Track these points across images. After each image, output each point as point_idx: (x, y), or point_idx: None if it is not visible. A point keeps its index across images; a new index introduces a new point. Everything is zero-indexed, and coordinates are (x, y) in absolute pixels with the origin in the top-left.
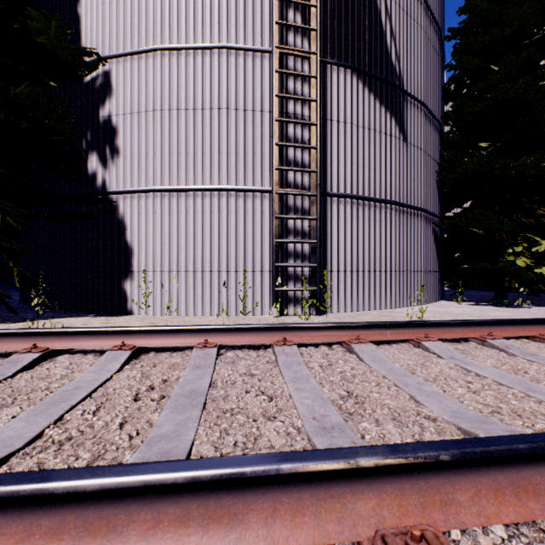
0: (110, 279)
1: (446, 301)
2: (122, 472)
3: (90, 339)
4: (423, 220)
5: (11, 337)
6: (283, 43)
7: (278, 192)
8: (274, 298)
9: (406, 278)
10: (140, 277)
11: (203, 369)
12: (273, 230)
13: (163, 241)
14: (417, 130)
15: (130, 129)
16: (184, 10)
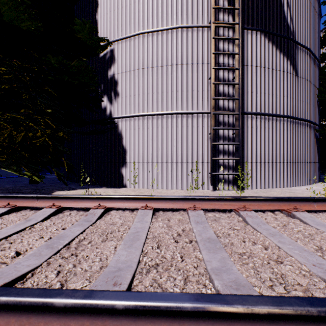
0: (114, 167)
1: (324, 183)
2: (273, 302)
3: (126, 202)
4: (308, 127)
5: (85, 199)
6: (216, 20)
7: (214, 113)
8: (212, 179)
9: (297, 167)
10: (131, 166)
11: (202, 224)
12: (211, 137)
13: (144, 145)
14: (304, 67)
15: (125, 81)
16: (155, 8)
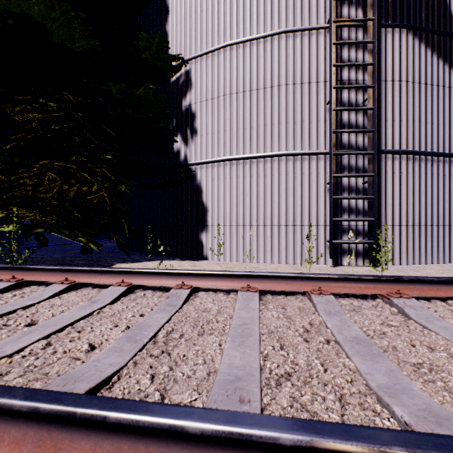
0: (190, 232)
1: None
2: None
3: (219, 280)
4: None
5: (164, 275)
6: (338, 17)
7: (335, 153)
8: (332, 249)
9: None
10: (213, 230)
11: (337, 315)
12: (331, 188)
13: (232, 201)
14: None
15: (205, 113)
16: (248, 8)
